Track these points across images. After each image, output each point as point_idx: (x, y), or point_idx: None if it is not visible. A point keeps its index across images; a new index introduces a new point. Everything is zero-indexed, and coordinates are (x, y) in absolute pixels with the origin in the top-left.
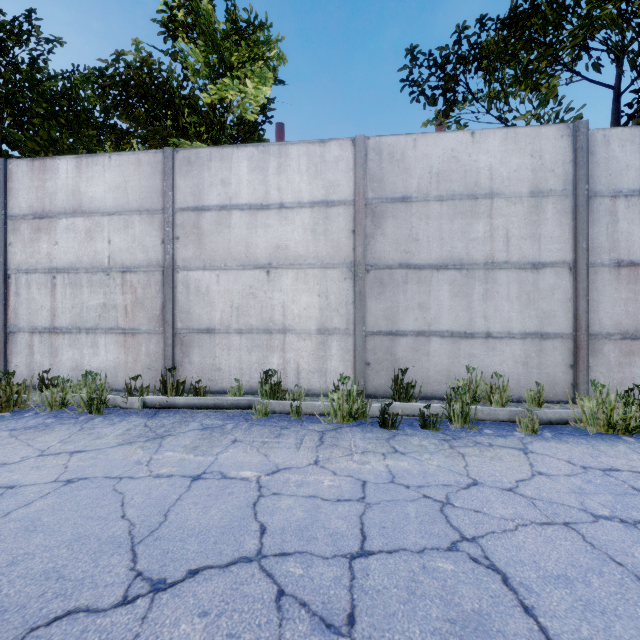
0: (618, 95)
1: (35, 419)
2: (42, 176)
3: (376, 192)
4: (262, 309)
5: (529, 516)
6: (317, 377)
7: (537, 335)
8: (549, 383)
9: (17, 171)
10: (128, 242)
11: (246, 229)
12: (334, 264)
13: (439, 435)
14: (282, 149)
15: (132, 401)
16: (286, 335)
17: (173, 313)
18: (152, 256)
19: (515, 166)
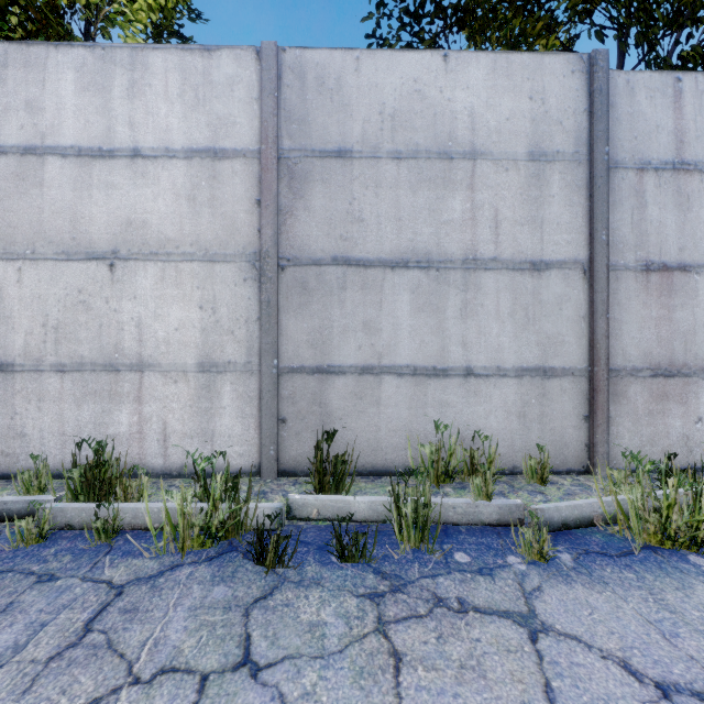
0: None
1: None
2: None
3: (296, 139)
4: (101, 329)
5: None
6: (198, 444)
7: (539, 371)
8: (555, 444)
9: None
10: None
11: (72, 190)
12: (227, 255)
13: (366, 580)
14: (137, 56)
15: None
16: (144, 374)
17: None
18: None
19: (507, 112)
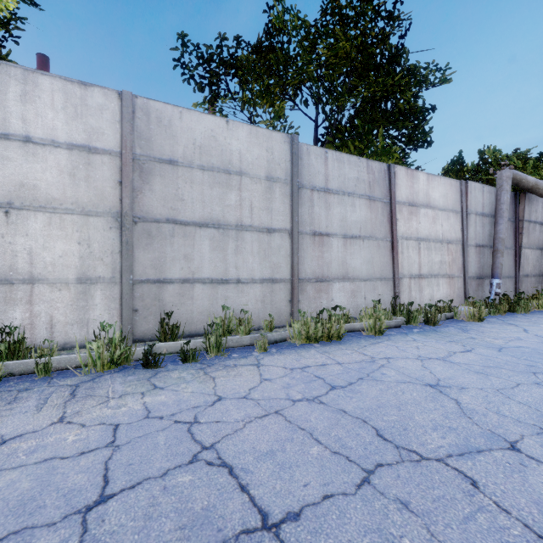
0: (317, 127)
1: None
2: None
3: (144, 150)
4: None
5: (254, 414)
6: (77, 328)
7: (270, 280)
8: (277, 314)
9: None
10: None
11: None
12: (98, 212)
13: (197, 365)
14: (28, 75)
15: None
16: (34, 285)
17: None
18: None
19: (257, 155)
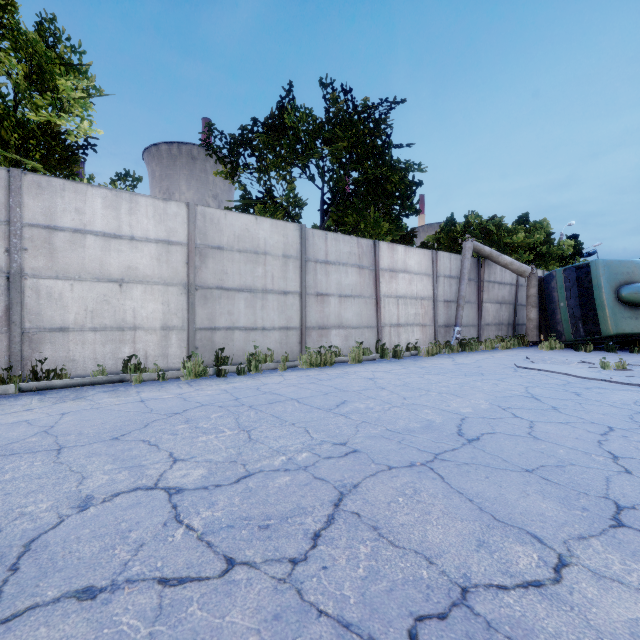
0: (323, 195)
1: None
2: None
3: (202, 241)
4: (115, 312)
5: (284, 386)
6: (161, 359)
7: (286, 328)
8: (291, 352)
9: None
10: None
11: (100, 251)
12: (174, 283)
13: (247, 376)
14: (133, 197)
15: (6, 388)
16: (136, 331)
17: (21, 315)
18: None
19: (276, 240)
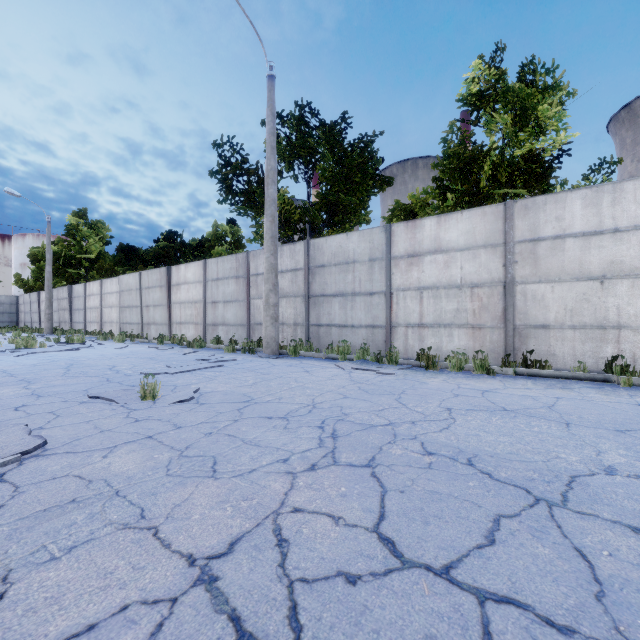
0: None
1: (458, 374)
2: (413, 231)
3: None
4: (595, 310)
5: None
6: None
7: None
8: None
9: (397, 230)
10: (475, 267)
11: (579, 251)
12: None
13: None
14: (616, 186)
15: (506, 370)
16: (620, 330)
17: (512, 314)
18: (494, 276)
19: None
